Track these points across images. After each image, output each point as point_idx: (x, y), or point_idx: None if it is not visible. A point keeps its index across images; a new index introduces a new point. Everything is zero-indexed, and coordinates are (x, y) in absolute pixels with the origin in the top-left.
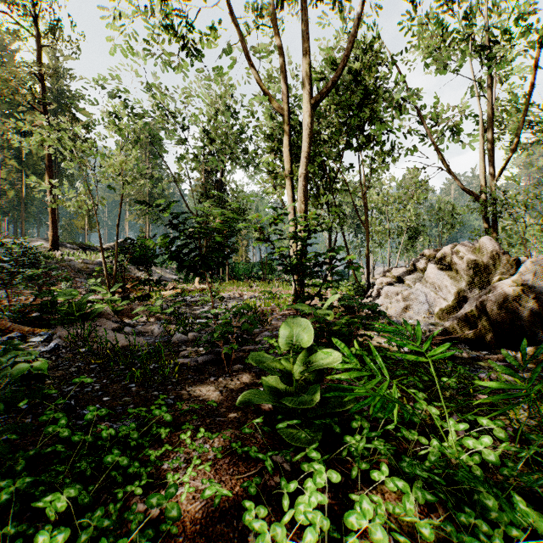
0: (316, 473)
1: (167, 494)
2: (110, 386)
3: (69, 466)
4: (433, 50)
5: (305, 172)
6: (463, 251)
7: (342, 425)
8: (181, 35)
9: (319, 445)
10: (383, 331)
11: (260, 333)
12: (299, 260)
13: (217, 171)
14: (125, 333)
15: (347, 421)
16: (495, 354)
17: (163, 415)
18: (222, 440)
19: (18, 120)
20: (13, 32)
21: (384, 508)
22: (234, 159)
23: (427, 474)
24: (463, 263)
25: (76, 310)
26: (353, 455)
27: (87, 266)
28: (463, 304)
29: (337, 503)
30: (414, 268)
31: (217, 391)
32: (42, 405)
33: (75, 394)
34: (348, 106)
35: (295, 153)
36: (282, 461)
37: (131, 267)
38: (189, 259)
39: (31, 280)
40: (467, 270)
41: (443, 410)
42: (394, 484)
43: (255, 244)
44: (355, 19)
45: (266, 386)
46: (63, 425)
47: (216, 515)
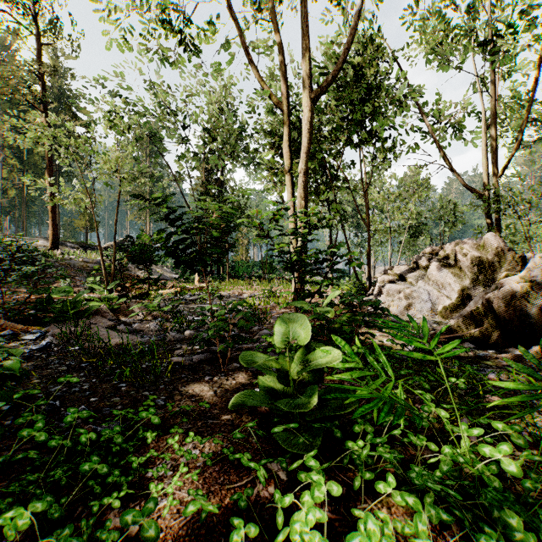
0: (314, 483)
1: (145, 509)
2: (99, 386)
3: (43, 474)
4: (435, 45)
5: (305, 168)
6: (467, 248)
7: (343, 429)
8: (180, 30)
9: (318, 451)
10: (387, 327)
11: (259, 331)
12: (299, 256)
13: (217, 170)
14: (120, 331)
15: (348, 424)
16: (503, 353)
17: (151, 417)
18: (214, 445)
19: (19, 119)
20: (13, 31)
21: (392, 527)
22: (234, 157)
23: (439, 487)
24: (467, 260)
25: (71, 307)
26: (355, 463)
27: (87, 265)
28: (467, 302)
29: (338, 518)
30: (416, 266)
31: (211, 391)
32: (25, 406)
33: (61, 394)
34: (349, 101)
35: (295, 150)
36: (277, 469)
37: (131, 266)
38: (186, 255)
39: (26, 277)
40: (472, 267)
41: (451, 412)
42: (404, 499)
43: (254, 241)
44: (356, 11)
45: (263, 386)
46: (39, 428)
47: (202, 532)
